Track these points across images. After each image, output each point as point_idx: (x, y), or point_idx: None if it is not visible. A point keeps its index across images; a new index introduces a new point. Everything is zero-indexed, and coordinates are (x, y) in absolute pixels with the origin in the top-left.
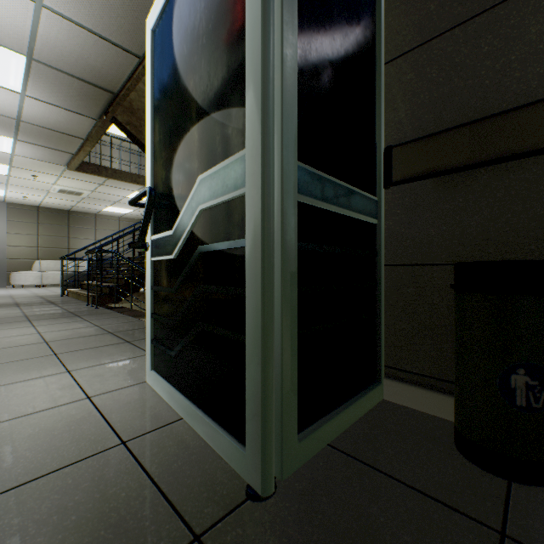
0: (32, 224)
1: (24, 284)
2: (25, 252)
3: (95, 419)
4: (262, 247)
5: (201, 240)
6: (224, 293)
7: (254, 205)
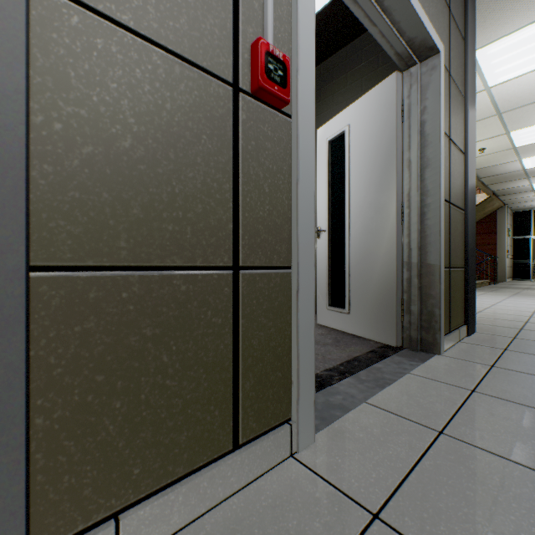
0: None
1: None
2: None
3: None
4: None
5: (533, 265)
6: (534, 269)
7: None
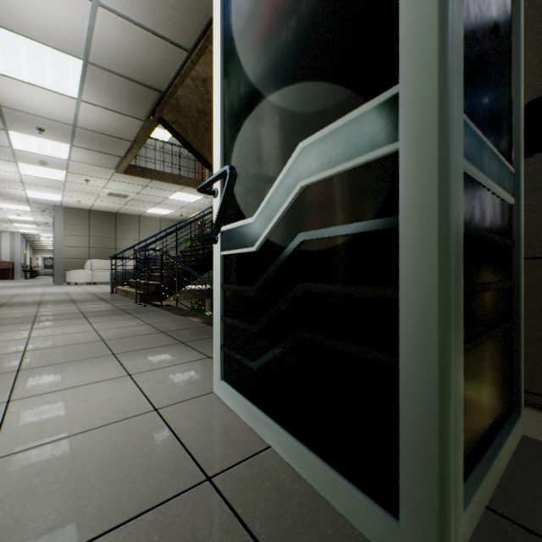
0: (84, 226)
1: (77, 282)
2: (78, 252)
3: (168, 440)
4: (438, 225)
5: (301, 225)
6: (349, 294)
7: (420, 163)
